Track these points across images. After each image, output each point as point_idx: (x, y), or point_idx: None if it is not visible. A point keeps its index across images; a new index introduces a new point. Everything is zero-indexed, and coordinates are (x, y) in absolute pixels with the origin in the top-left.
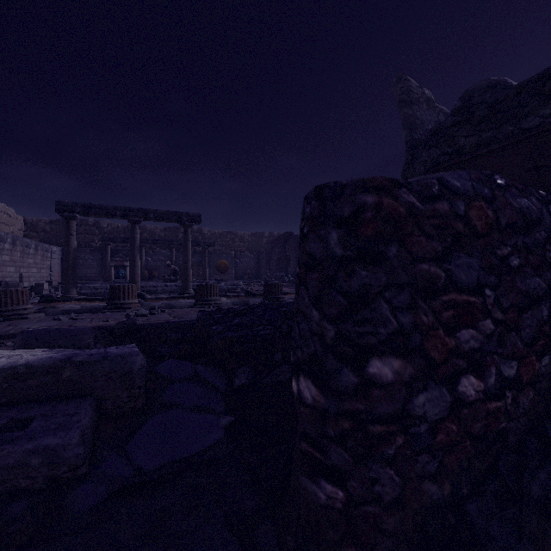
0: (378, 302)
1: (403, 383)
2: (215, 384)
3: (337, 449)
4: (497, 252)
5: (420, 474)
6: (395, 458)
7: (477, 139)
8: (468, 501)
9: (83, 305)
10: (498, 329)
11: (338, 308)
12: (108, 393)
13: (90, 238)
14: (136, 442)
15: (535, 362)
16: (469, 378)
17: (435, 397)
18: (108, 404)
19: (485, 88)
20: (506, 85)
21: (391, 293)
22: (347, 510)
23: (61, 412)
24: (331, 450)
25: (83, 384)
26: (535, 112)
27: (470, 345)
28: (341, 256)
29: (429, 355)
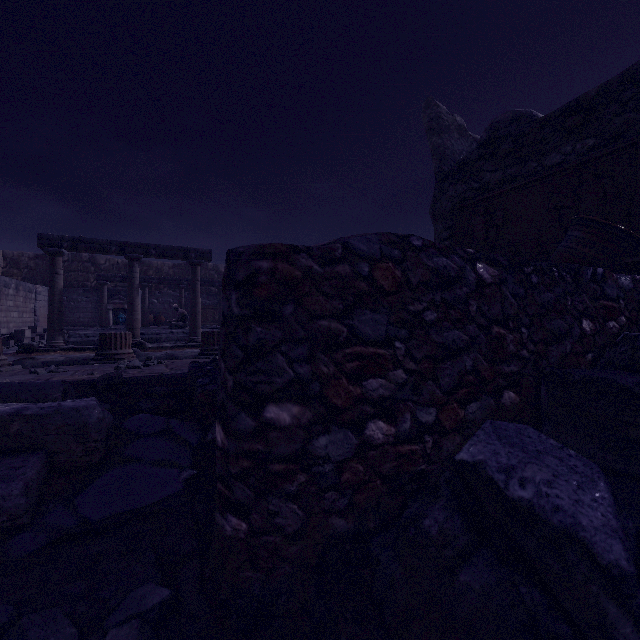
0: (274, 355)
1: (301, 426)
2: (187, 439)
3: (240, 486)
4: (409, 308)
5: (328, 510)
6: (299, 494)
7: (502, 174)
8: (377, 534)
9: (70, 355)
10: (412, 378)
11: (236, 360)
12: (60, 447)
13: (84, 277)
14: (86, 495)
15: (457, 408)
16: (377, 423)
17: (339, 439)
18: (61, 458)
19: (511, 120)
20: (531, 118)
21: (288, 346)
22: (249, 540)
23: (6, 466)
24: (236, 487)
25: (33, 438)
26: (558, 148)
27: (379, 393)
28: (238, 315)
29: (330, 402)
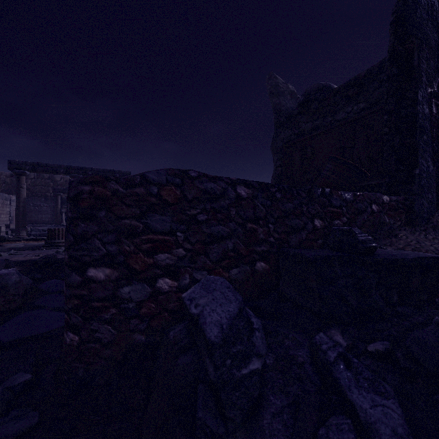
0: (93, 240)
1: (111, 281)
2: None
3: (74, 315)
4: (187, 213)
5: (132, 330)
6: (112, 320)
7: (312, 124)
8: None
9: (30, 244)
10: (190, 254)
11: (69, 243)
12: None
13: (46, 189)
14: (2, 327)
15: (222, 272)
16: (165, 279)
17: (138, 289)
18: None
19: (317, 89)
20: (329, 88)
21: (102, 235)
22: (79, 346)
23: None
24: (72, 316)
25: None
26: (343, 109)
27: (166, 262)
28: (71, 217)
29: (131, 267)
